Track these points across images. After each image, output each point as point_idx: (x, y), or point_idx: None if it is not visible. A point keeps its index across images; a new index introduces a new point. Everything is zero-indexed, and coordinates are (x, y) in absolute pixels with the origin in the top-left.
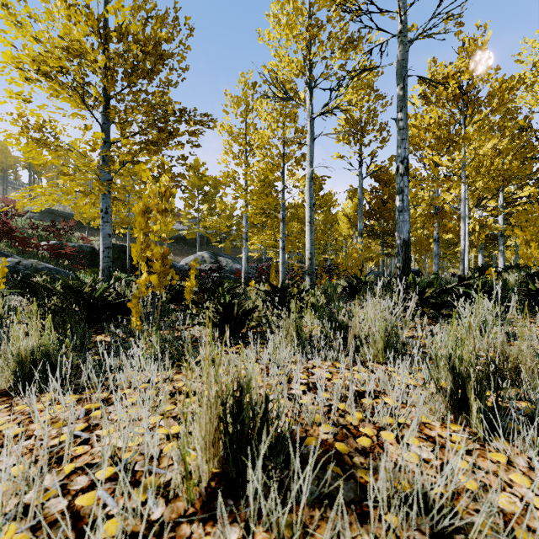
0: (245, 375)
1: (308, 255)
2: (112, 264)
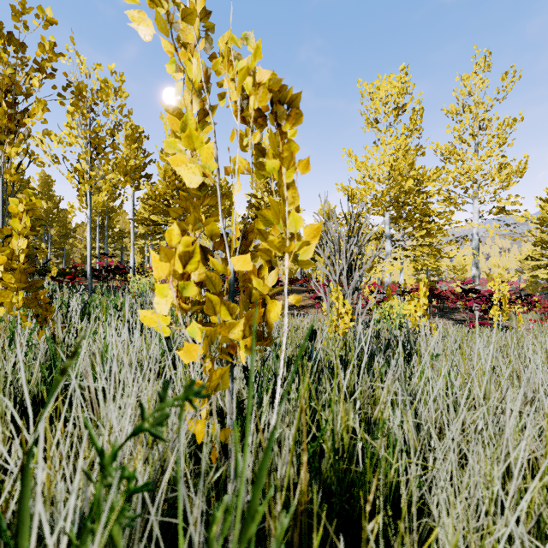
0: None
1: None
2: None
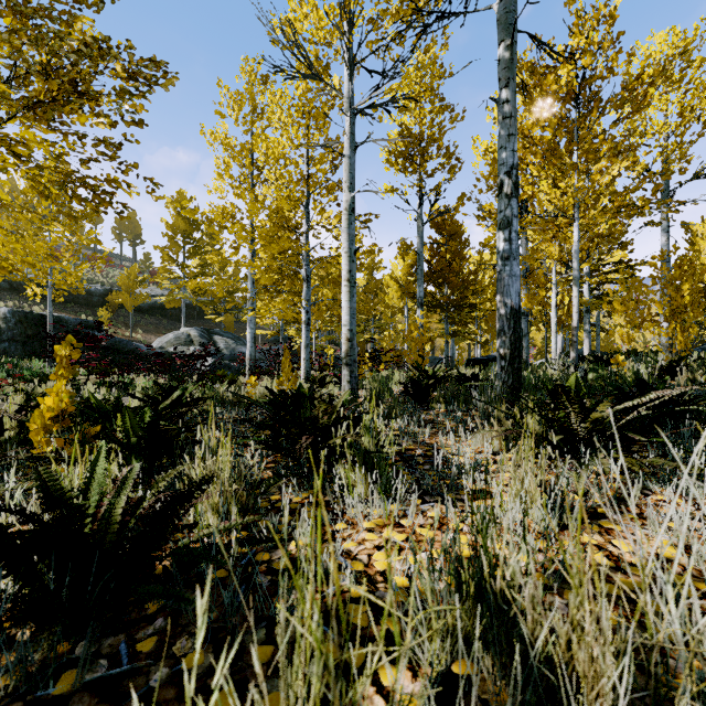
0: None
1: (347, 334)
2: (23, 346)
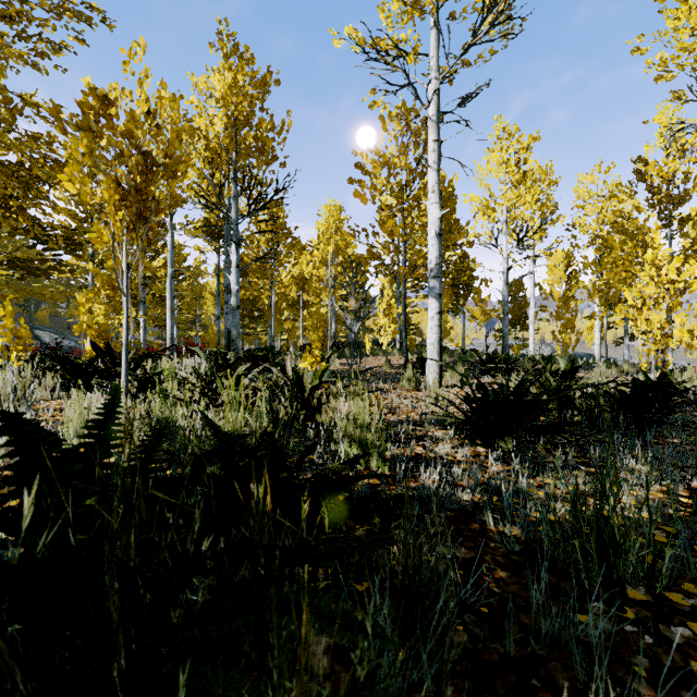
0: None
1: (170, 336)
2: None
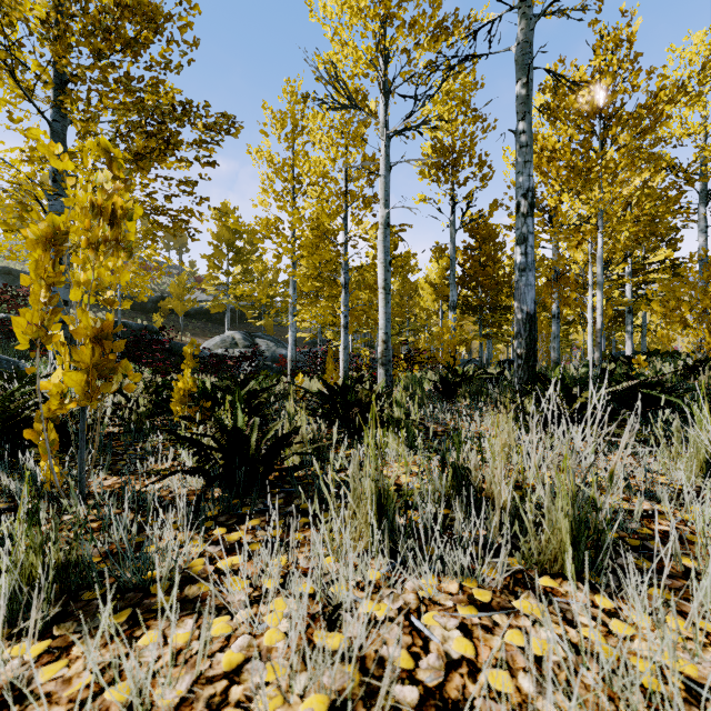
0: (242, 660)
1: (382, 336)
2: None
